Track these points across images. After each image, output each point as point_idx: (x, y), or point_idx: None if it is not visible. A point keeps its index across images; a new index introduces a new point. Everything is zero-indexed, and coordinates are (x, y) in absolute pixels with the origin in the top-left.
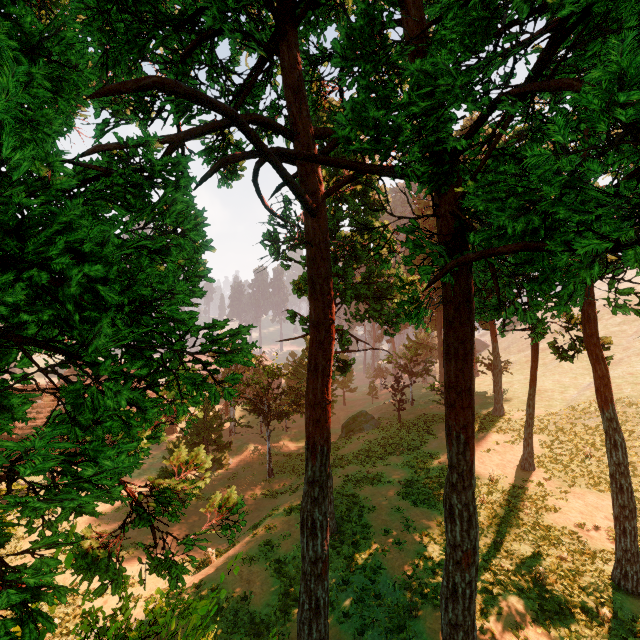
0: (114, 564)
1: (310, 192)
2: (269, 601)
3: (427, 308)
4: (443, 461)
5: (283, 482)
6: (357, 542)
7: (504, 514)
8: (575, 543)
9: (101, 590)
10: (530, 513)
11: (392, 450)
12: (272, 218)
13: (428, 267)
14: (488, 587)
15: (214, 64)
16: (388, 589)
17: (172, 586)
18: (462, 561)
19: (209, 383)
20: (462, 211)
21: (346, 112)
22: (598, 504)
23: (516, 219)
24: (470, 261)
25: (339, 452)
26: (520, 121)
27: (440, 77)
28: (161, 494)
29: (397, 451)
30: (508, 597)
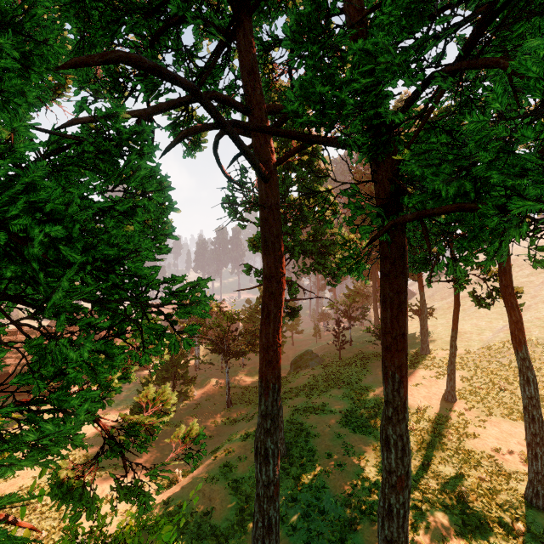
0: (87, 492)
1: (263, 161)
2: (228, 516)
3: (366, 263)
4: (378, 393)
5: (240, 411)
6: (304, 464)
7: (431, 440)
8: (492, 465)
9: (75, 516)
10: (453, 439)
11: (334, 384)
12: (230, 184)
13: (368, 226)
14: (417, 504)
15: (179, 49)
16: (331, 506)
17: (140, 512)
18: (397, 485)
19: (169, 334)
20: (397, 177)
21: (295, 89)
22: (512, 431)
23: (450, 183)
24: (407, 221)
25: (288, 385)
26: (449, 97)
27: (380, 56)
28: (131, 428)
29: (338, 385)
30: (435, 513)
